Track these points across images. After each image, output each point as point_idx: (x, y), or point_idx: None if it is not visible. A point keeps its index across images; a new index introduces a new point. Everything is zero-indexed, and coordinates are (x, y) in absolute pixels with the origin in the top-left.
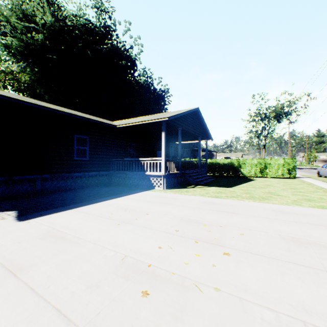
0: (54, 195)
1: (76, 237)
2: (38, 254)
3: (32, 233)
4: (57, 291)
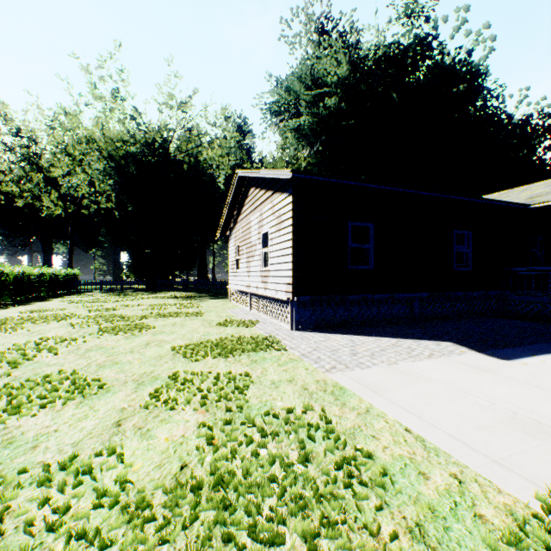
0: (446, 325)
1: None
2: None
3: None
4: None
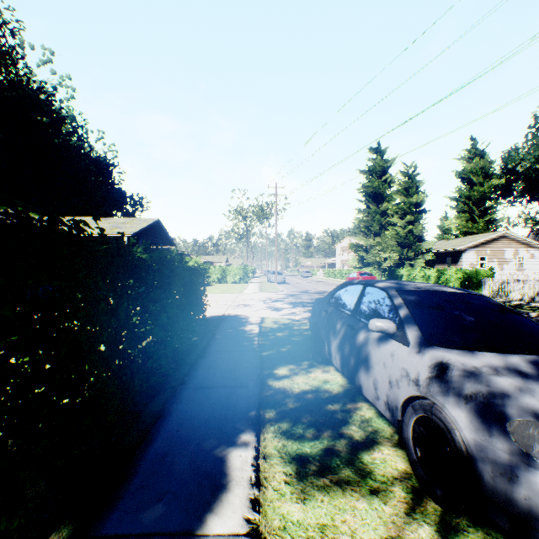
0: None
1: None
2: None
3: None
4: None
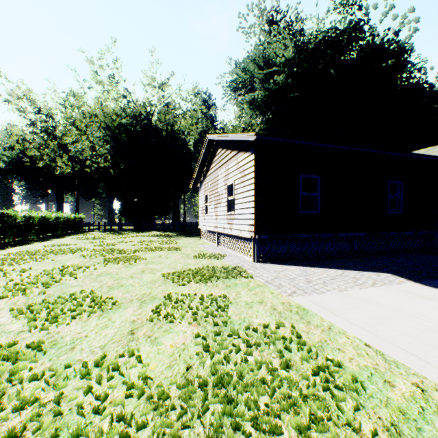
0: (382, 259)
1: None
2: None
3: None
4: None
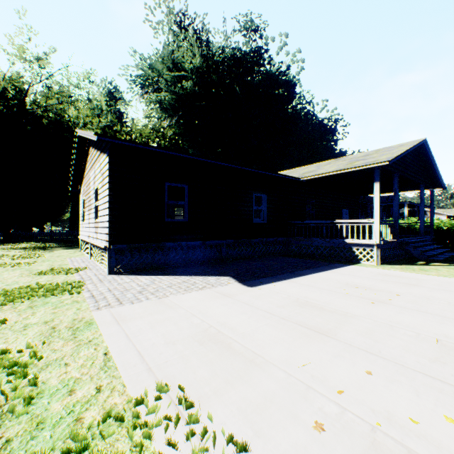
0: (242, 264)
1: (338, 310)
2: (320, 321)
3: (281, 300)
4: (396, 357)
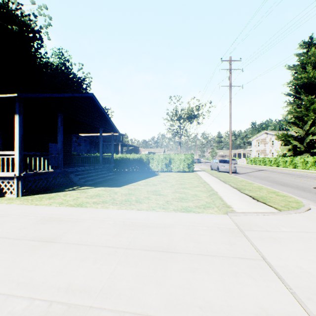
0: None
1: None
2: None
3: None
4: None
